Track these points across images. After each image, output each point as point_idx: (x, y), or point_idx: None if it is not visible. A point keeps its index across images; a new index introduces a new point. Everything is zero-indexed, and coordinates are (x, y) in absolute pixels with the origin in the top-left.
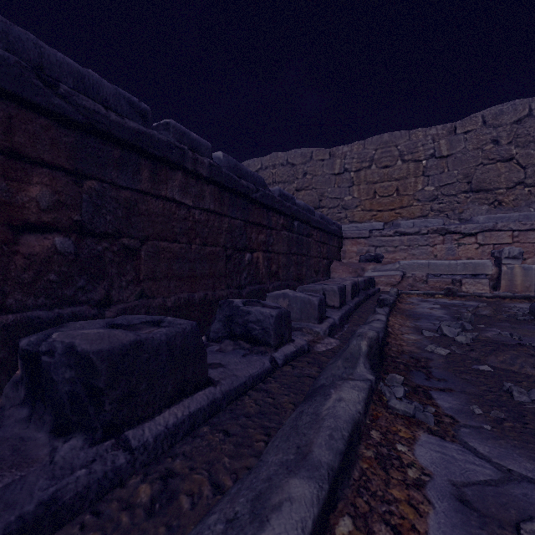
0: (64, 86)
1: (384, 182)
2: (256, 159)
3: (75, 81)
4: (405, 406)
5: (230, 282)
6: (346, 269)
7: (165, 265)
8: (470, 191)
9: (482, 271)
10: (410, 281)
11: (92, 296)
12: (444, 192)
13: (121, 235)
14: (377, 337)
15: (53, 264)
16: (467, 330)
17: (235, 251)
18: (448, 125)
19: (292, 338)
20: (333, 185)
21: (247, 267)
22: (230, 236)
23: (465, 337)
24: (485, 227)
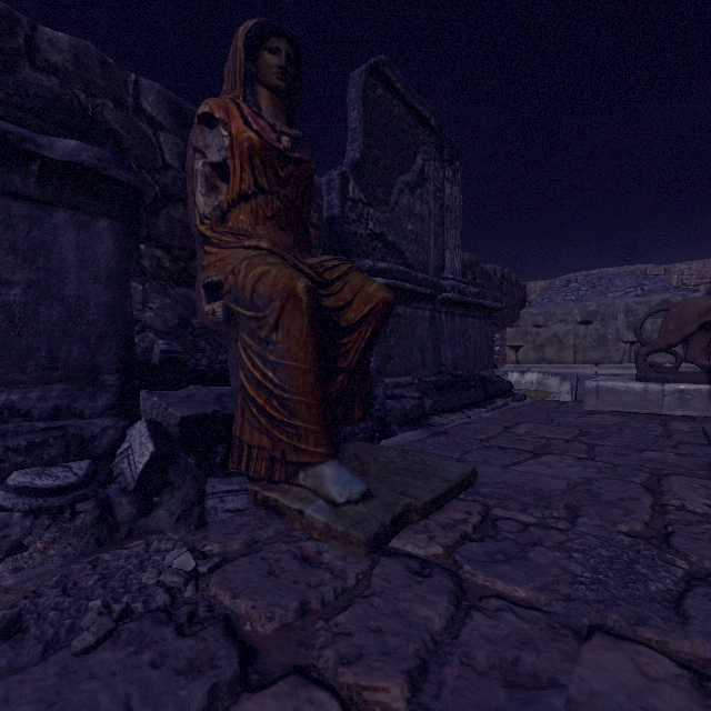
0: None
1: None
2: (583, 272)
3: None
4: None
5: None
6: None
7: None
8: None
9: None
10: None
11: None
12: None
13: None
14: None
15: None
16: None
17: None
18: None
19: None
20: None
21: None
22: None
23: None
24: None
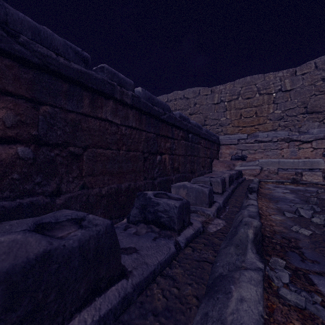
0: (24, 37)
1: (247, 108)
2: (164, 95)
3: (33, 34)
4: (296, 297)
5: (146, 176)
6: (222, 165)
7: (100, 165)
8: (306, 113)
9: (317, 166)
10: (266, 173)
11: (46, 189)
12: (288, 114)
13: (68, 144)
14: (260, 226)
15: (16, 167)
16: (318, 212)
17: (150, 154)
18: (291, 70)
19: (190, 222)
20: (213, 111)
21: (158, 165)
22: (146, 144)
23: (319, 219)
24: (318, 137)
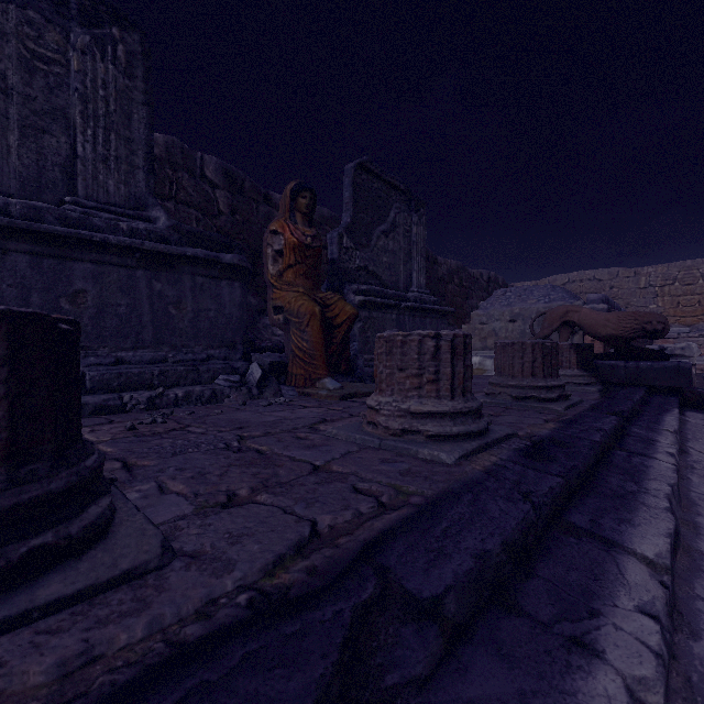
0: None
1: (686, 296)
2: (563, 275)
3: None
4: None
5: None
6: None
7: None
8: None
9: None
10: None
11: None
12: None
13: None
14: None
15: None
16: None
17: None
18: None
19: None
20: (638, 297)
21: None
22: None
23: None
24: None
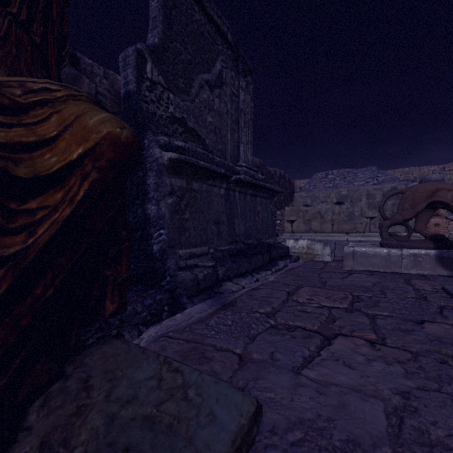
0: None
1: None
2: None
3: None
4: None
5: None
6: None
7: None
8: None
9: None
10: None
11: None
12: None
13: None
14: None
15: None
16: None
17: None
18: (440, 166)
19: None
20: None
21: None
22: None
23: None
24: None
